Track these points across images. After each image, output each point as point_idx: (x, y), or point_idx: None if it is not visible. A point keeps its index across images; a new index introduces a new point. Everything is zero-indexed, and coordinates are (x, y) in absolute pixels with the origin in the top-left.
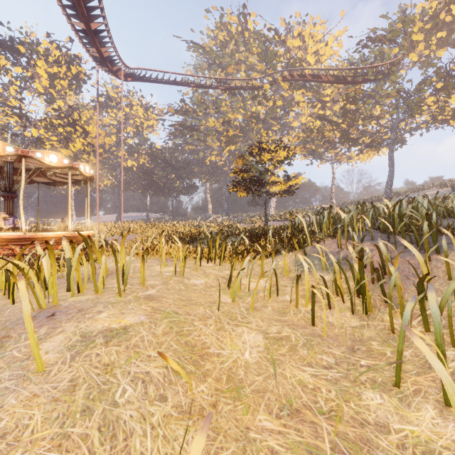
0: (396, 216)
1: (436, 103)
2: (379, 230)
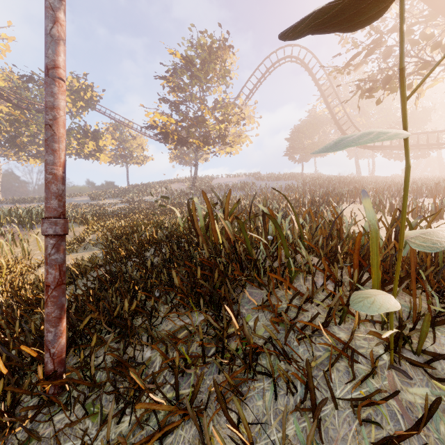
0: (23, 217)
1: (79, 146)
2: (16, 223)
